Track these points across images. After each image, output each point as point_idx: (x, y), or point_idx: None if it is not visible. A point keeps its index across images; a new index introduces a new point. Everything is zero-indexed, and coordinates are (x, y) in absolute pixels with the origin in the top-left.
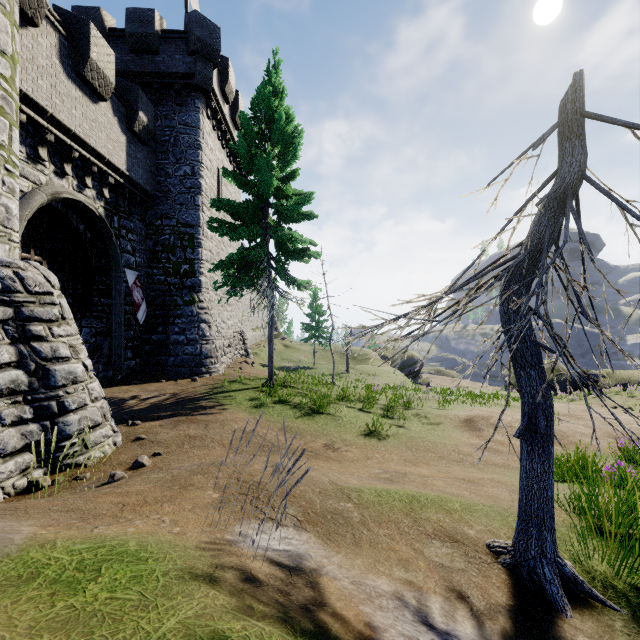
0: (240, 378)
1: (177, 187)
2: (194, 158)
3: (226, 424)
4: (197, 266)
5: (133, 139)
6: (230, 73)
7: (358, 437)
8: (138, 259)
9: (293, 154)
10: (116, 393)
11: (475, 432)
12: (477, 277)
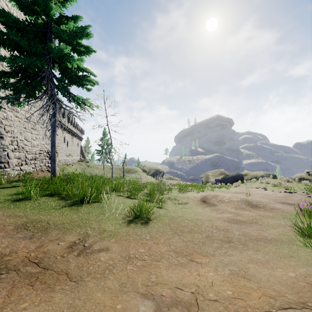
0: (24, 178)
1: None
2: None
3: None
4: None
5: None
6: None
7: (120, 224)
8: None
9: None
10: None
11: (212, 207)
12: None
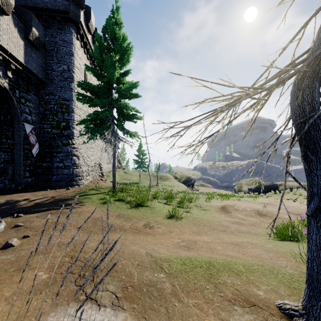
0: (96, 187)
1: (58, 77)
2: (69, 61)
3: (82, 214)
4: (71, 123)
5: (29, 44)
6: (91, 16)
7: (164, 219)
8: (33, 118)
9: (127, 59)
10: (14, 197)
11: (227, 214)
12: (272, 78)
